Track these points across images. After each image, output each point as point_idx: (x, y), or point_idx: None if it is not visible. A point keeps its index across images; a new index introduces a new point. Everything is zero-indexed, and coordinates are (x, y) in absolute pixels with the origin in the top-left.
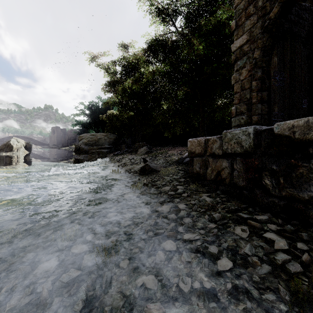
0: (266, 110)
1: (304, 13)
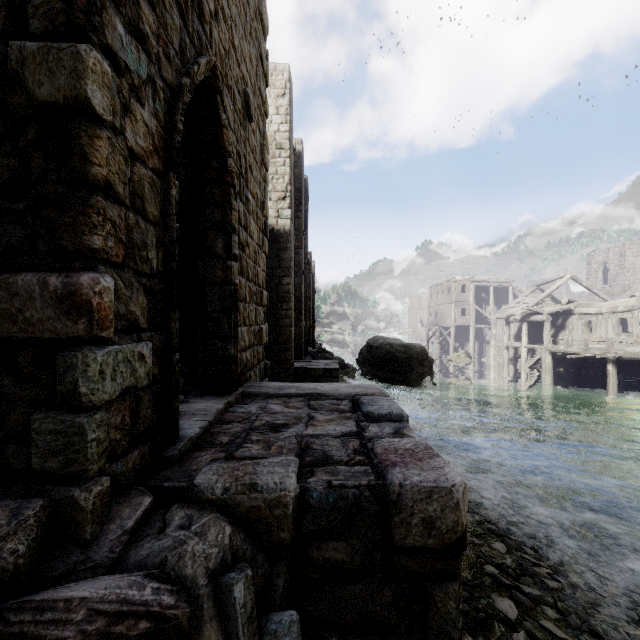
0: None
1: None
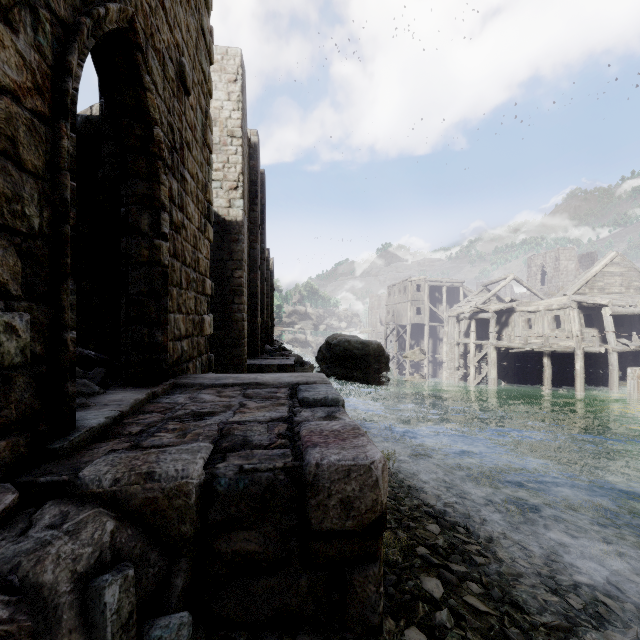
0: None
1: None
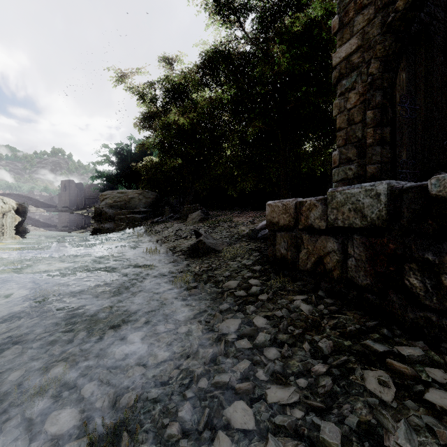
0: (389, 156)
1: (439, 12)
